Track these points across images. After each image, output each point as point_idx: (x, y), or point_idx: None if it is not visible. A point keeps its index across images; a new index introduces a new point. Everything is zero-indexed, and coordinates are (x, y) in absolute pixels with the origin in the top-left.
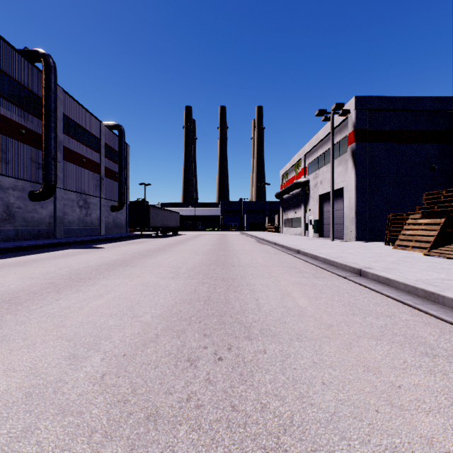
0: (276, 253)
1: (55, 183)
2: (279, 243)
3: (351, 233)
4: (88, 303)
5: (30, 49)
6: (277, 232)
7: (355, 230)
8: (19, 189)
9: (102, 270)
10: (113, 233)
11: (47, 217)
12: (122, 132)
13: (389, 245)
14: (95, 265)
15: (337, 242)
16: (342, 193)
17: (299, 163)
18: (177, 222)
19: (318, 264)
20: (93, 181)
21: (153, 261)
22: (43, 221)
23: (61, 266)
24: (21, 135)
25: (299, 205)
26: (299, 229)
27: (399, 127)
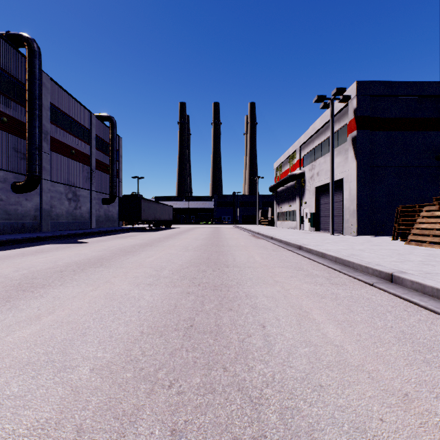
0: (274, 249)
1: (39, 174)
2: (276, 237)
3: (352, 227)
4: (8, 334)
5: (13, 33)
6: (270, 225)
7: (356, 223)
8: (0, 180)
9: (67, 273)
10: (105, 226)
11: (32, 210)
12: (114, 123)
13: (398, 240)
14: (62, 265)
15: (338, 236)
16: (341, 185)
17: (294, 155)
18: (170, 215)
19: (329, 264)
20: (83, 173)
21: (134, 259)
22: (28, 214)
23: (22, 266)
24: (3, 123)
25: (294, 198)
26: (293, 223)
27: (403, 114)
